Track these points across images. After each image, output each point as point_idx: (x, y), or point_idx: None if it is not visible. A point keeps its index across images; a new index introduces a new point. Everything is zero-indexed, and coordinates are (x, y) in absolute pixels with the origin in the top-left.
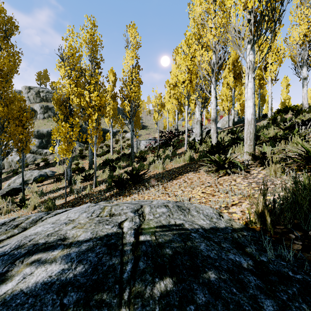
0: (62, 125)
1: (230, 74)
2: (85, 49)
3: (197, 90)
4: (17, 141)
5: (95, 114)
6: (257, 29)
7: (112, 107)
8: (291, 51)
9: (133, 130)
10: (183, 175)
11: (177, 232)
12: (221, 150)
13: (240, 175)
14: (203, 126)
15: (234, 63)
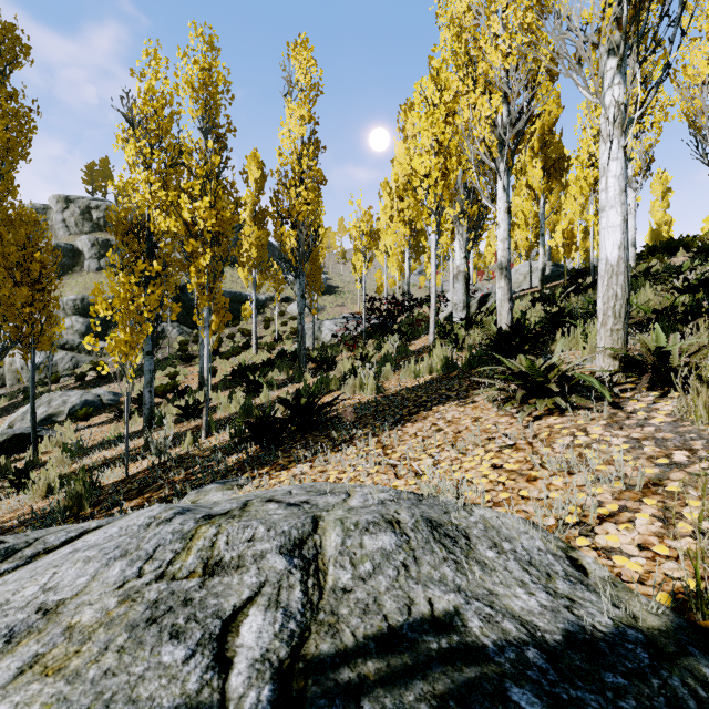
0: (118, 278)
1: (534, 161)
2: (191, 104)
3: (457, 199)
4: (19, 321)
5: (206, 254)
6: (637, 13)
7: (255, 241)
8: (688, 101)
9: (303, 296)
10: (432, 411)
11: (449, 678)
12: (526, 343)
13: (597, 414)
14: (471, 286)
15: (544, 136)
